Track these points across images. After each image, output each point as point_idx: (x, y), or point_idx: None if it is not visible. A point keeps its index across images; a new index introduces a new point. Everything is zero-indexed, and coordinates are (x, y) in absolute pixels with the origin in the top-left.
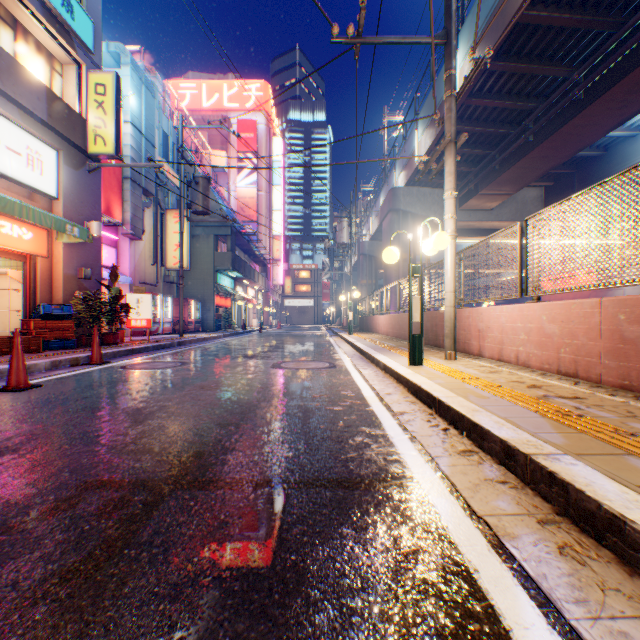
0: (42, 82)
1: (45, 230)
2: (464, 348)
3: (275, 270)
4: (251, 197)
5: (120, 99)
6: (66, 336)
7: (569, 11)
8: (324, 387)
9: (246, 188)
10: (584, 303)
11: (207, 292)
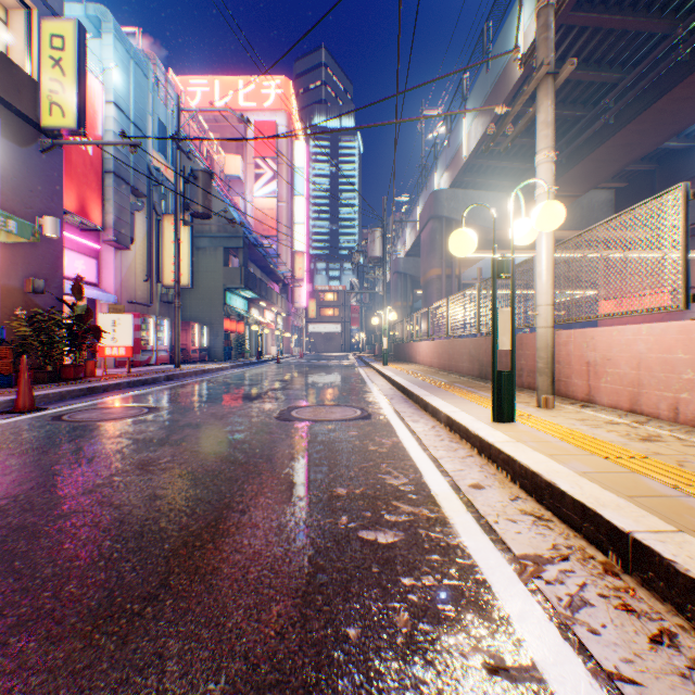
0: None
1: None
2: (558, 389)
3: (297, 291)
4: (270, 208)
5: (84, 56)
6: None
7: None
8: (355, 465)
9: (264, 198)
10: None
11: (215, 315)
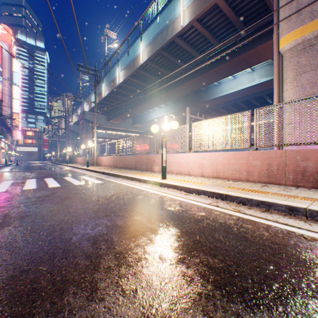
0: None
1: None
2: (100, 165)
3: (15, 131)
4: None
5: None
6: None
7: (126, 91)
8: (70, 171)
9: None
10: (111, 156)
11: None
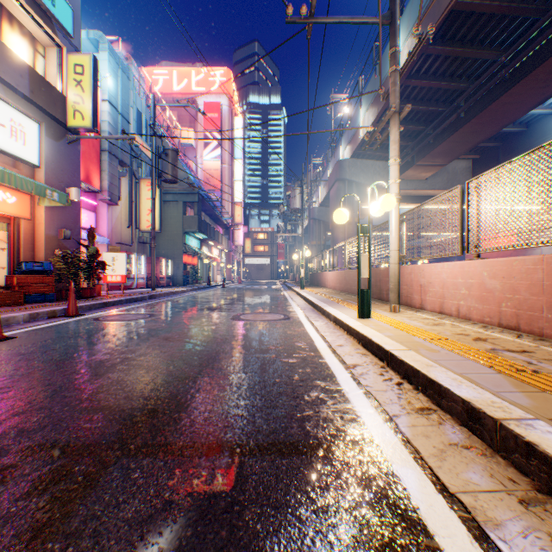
0: (25, 61)
1: (28, 195)
2: (406, 301)
3: (236, 232)
4: (216, 169)
5: (97, 78)
6: (46, 290)
7: None
8: (279, 338)
9: (211, 161)
10: (526, 260)
11: (176, 251)
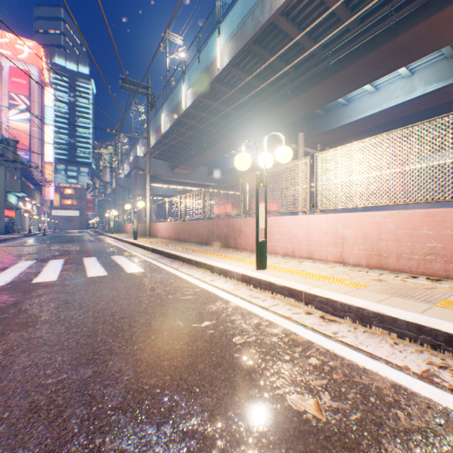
0: None
1: None
2: (155, 235)
3: (47, 188)
4: (24, 130)
5: None
6: None
7: (196, 122)
8: (107, 246)
9: (19, 122)
10: (171, 223)
11: None
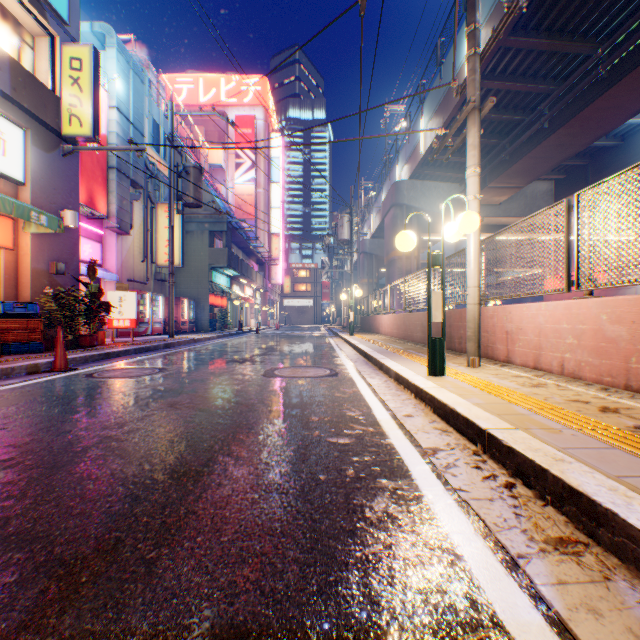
0: (4, 50)
1: (9, 218)
2: (487, 352)
3: (274, 269)
4: (249, 194)
5: (98, 75)
6: (32, 338)
7: None
8: (325, 404)
9: (244, 185)
10: None
11: (201, 291)
